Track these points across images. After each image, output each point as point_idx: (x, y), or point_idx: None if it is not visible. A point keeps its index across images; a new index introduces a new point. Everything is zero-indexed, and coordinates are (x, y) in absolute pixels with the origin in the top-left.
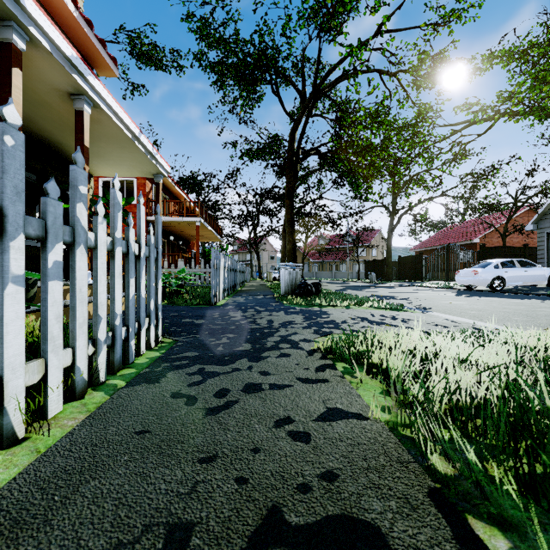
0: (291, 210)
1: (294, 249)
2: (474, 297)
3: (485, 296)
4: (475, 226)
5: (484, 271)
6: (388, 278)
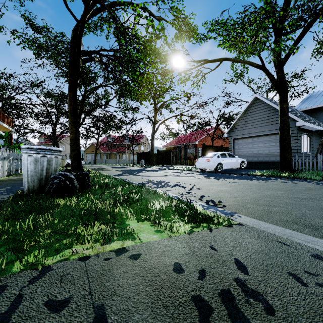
0: (74, 102)
1: (77, 138)
2: (222, 180)
3: (226, 178)
4: (195, 135)
5: (213, 159)
6: (151, 163)
